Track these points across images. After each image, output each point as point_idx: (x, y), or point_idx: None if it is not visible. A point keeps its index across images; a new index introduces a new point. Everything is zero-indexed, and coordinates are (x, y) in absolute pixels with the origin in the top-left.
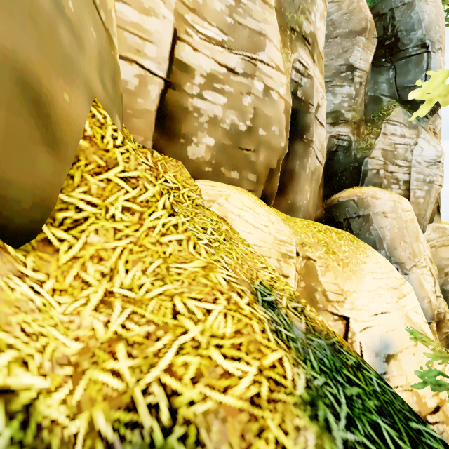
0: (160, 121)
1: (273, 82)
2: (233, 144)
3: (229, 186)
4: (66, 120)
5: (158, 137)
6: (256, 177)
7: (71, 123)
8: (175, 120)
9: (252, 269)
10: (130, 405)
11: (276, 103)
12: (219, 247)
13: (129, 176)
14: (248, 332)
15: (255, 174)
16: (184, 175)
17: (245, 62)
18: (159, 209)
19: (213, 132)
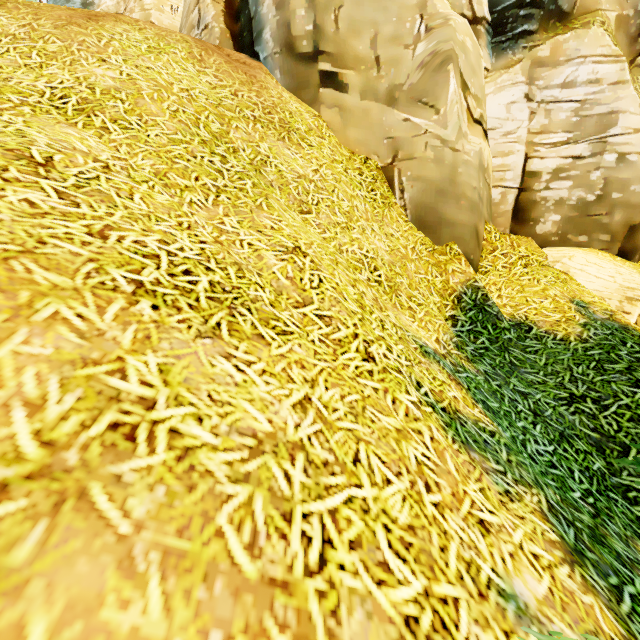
0: (515, 215)
1: (631, 146)
2: (580, 214)
3: (575, 249)
4: (480, 236)
5: (514, 225)
6: (610, 237)
7: (481, 236)
8: (525, 211)
9: (577, 295)
10: (513, 315)
11: (634, 164)
12: (554, 284)
13: (503, 253)
14: (560, 308)
15: (608, 234)
16: (532, 247)
17: (593, 145)
18: (518, 266)
19: (559, 211)
